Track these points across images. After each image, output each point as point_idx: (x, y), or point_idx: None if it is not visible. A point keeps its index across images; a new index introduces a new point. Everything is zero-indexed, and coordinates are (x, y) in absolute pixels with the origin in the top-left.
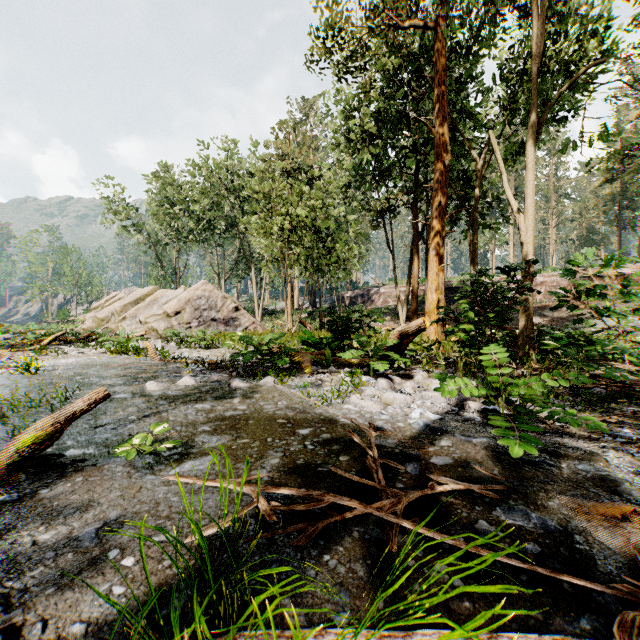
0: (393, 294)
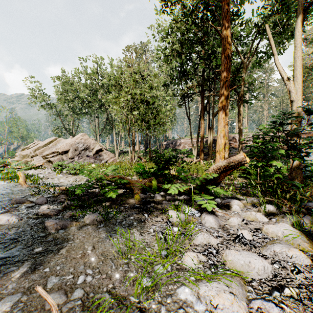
0: (188, 143)
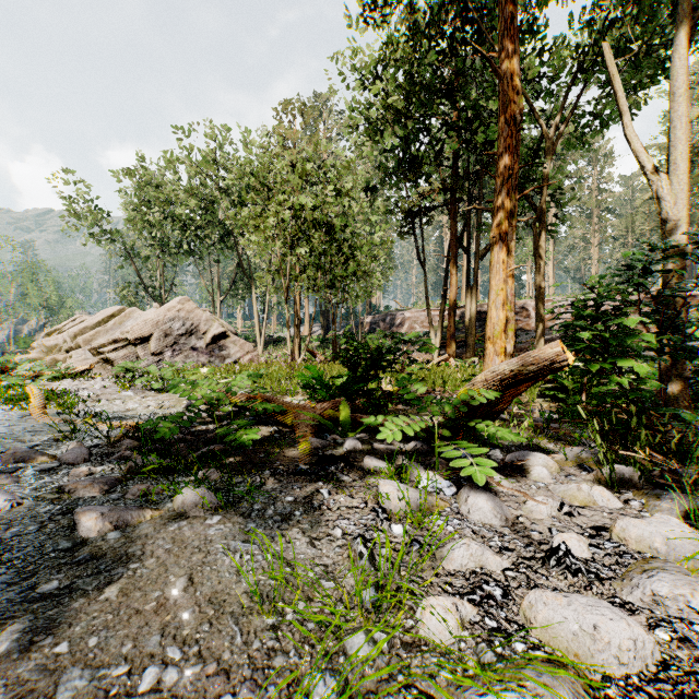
0: (420, 319)
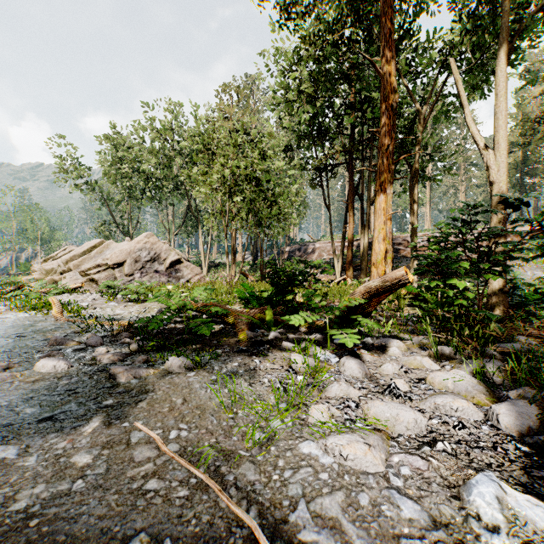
0: (327, 249)
